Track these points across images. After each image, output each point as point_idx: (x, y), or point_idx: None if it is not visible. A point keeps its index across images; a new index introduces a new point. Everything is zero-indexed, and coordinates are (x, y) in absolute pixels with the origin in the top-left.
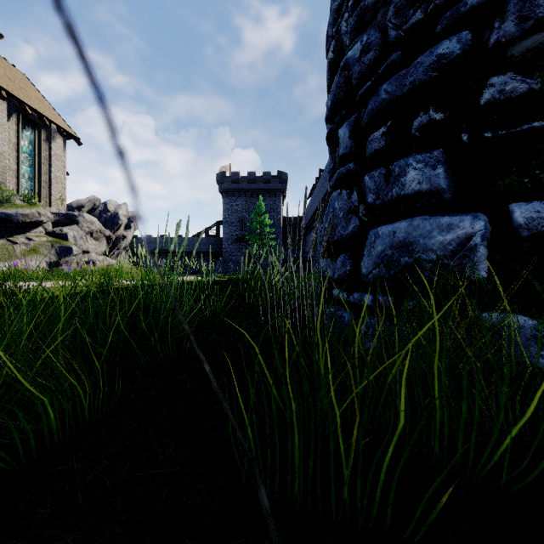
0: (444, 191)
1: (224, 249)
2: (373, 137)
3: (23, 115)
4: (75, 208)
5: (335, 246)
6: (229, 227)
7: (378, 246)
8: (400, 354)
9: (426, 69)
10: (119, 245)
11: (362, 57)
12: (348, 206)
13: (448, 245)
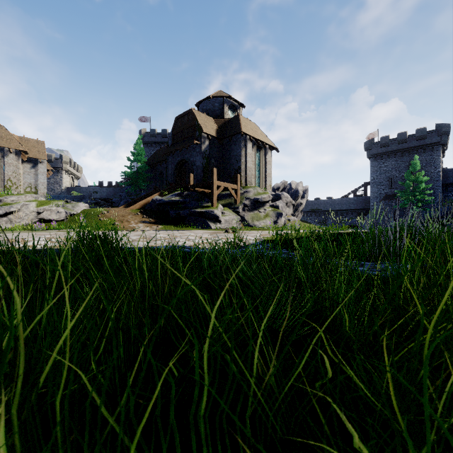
0: None
1: (372, 206)
2: None
3: (256, 145)
4: (275, 189)
5: None
6: (377, 186)
7: None
8: None
9: None
10: (298, 209)
11: None
12: None
13: None
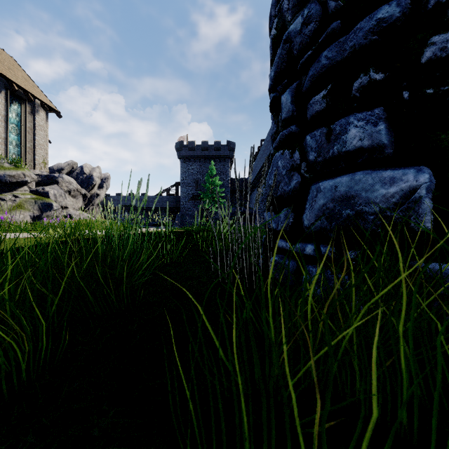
0: (385, 147)
1: (182, 205)
2: (314, 100)
3: (11, 91)
4: (56, 171)
5: (278, 200)
6: (186, 187)
7: (320, 199)
8: (360, 312)
9: (366, 33)
10: (93, 201)
11: (303, 29)
12: (291, 164)
13: (391, 197)
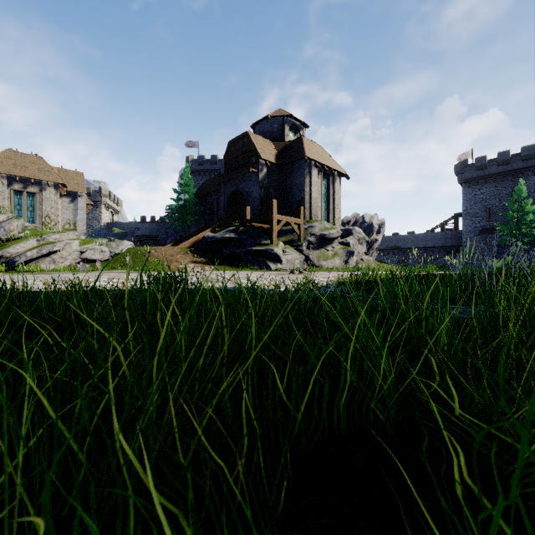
0: None
1: (465, 243)
2: None
3: (322, 172)
4: (345, 223)
5: None
6: (472, 218)
7: None
8: None
9: None
10: (373, 246)
11: None
12: None
13: None
